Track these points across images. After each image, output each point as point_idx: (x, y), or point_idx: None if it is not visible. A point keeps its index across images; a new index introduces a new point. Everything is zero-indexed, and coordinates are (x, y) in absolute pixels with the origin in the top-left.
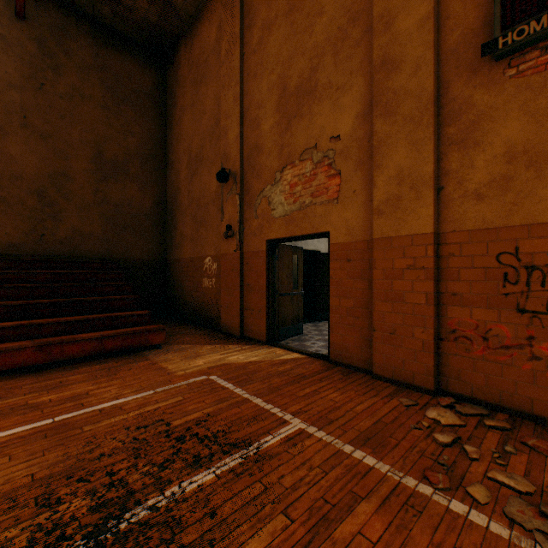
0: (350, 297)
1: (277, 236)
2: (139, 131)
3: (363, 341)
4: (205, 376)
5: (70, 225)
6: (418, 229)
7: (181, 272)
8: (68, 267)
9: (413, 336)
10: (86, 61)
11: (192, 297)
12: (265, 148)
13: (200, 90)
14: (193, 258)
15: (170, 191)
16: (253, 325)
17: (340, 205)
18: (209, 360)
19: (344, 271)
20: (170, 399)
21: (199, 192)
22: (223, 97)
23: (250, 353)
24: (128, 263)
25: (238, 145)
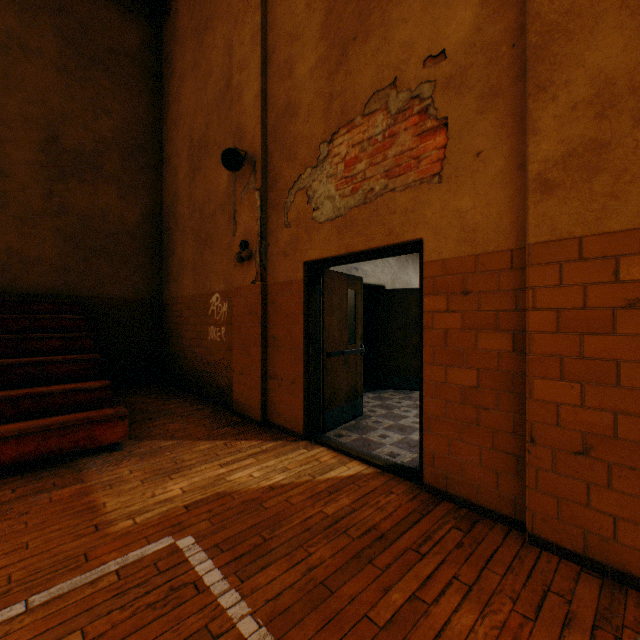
0: (469, 366)
1: (323, 255)
2: (119, 110)
3: (500, 457)
4: (169, 537)
5: (4, 245)
6: None
7: (179, 317)
8: None
9: None
10: None
11: (193, 355)
12: (301, 107)
13: (205, 40)
14: (196, 295)
15: (166, 199)
16: (283, 405)
17: (446, 186)
18: (194, 484)
19: (455, 315)
20: None
21: (203, 195)
22: (235, 38)
23: (274, 461)
24: (100, 303)
25: (258, 110)
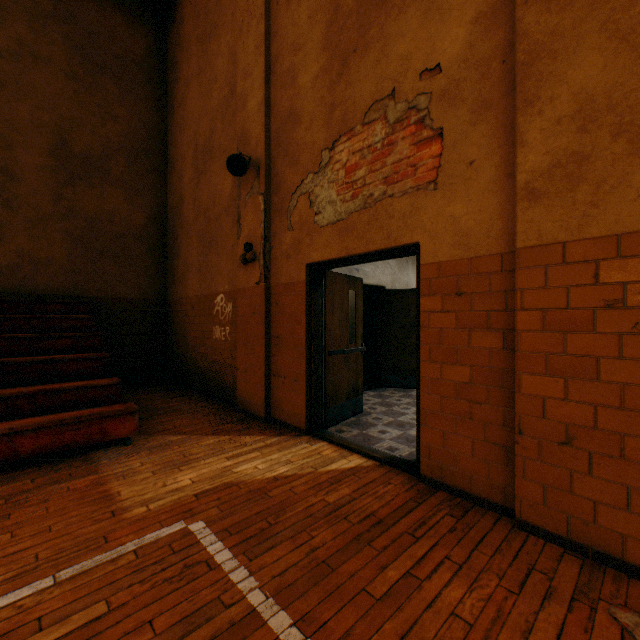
0: (463, 363)
1: (324, 257)
2: (126, 115)
3: (491, 448)
4: (181, 522)
5: (15, 247)
6: (636, 221)
7: (184, 317)
8: (7, 309)
9: (623, 454)
10: (40, 5)
11: (198, 354)
12: (303, 114)
13: (210, 47)
14: (201, 296)
15: (171, 202)
16: (286, 402)
17: (441, 193)
18: (202, 475)
19: (450, 315)
20: (76, 613)
21: (207, 198)
22: (239, 46)
23: (278, 454)
24: (107, 304)
25: (262, 117)
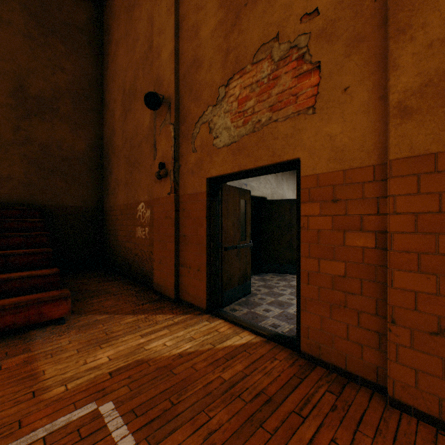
0: (338, 259)
1: (221, 172)
2: (71, 67)
3: (364, 333)
4: (93, 403)
5: None
6: None
7: (115, 220)
8: None
9: None
10: None
11: (125, 248)
12: (204, 60)
13: (134, 15)
14: (127, 204)
15: (106, 134)
16: (191, 287)
17: (319, 116)
18: (119, 352)
19: (327, 218)
20: None
21: (132, 130)
22: (155, 11)
23: (183, 332)
24: (56, 210)
25: (172, 64)
